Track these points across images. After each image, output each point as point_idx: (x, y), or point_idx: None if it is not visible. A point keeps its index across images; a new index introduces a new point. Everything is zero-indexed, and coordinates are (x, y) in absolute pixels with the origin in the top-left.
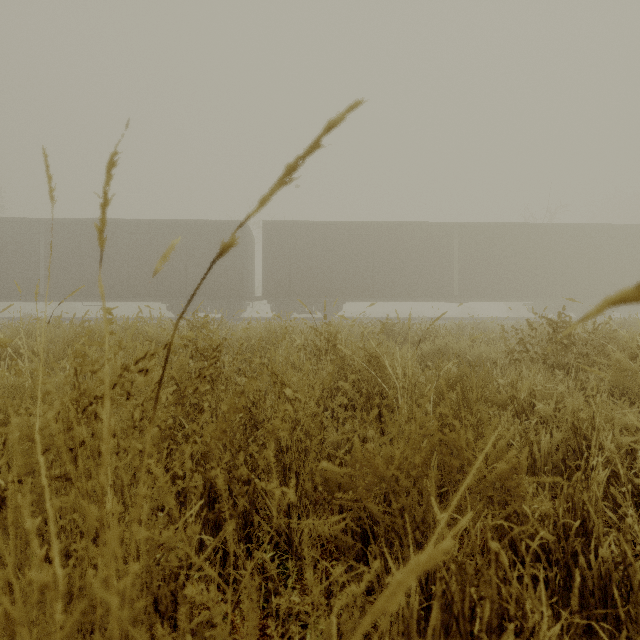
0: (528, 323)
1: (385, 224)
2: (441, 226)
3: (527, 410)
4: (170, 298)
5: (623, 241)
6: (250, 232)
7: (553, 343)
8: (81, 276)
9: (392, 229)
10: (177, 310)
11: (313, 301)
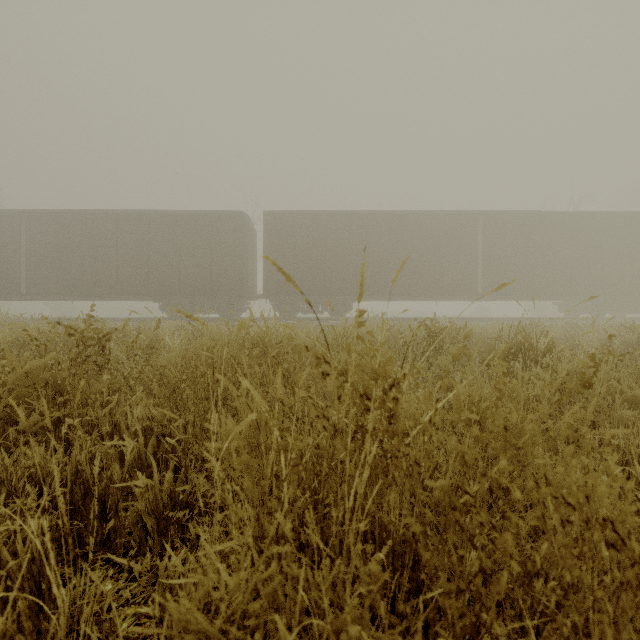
0: None
1: (400, 213)
2: (463, 215)
3: None
4: (163, 297)
5: None
6: (251, 224)
7: None
8: (65, 273)
9: (408, 219)
10: (170, 310)
11: (320, 300)
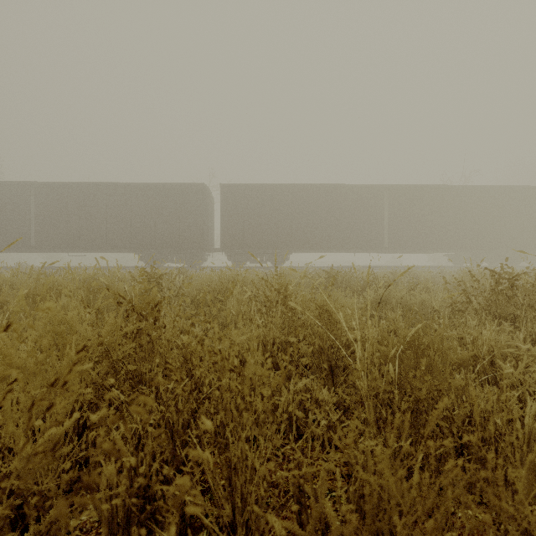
0: (471, 274)
1: (325, 186)
2: (373, 188)
3: (488, 368)
4: (142, 250)
5: (531, 200)
6: (210, 193)
7: (495, 294)
8: (66, 231)
9: (331, 190)
10: (148, 260)
11: (264, 252)
